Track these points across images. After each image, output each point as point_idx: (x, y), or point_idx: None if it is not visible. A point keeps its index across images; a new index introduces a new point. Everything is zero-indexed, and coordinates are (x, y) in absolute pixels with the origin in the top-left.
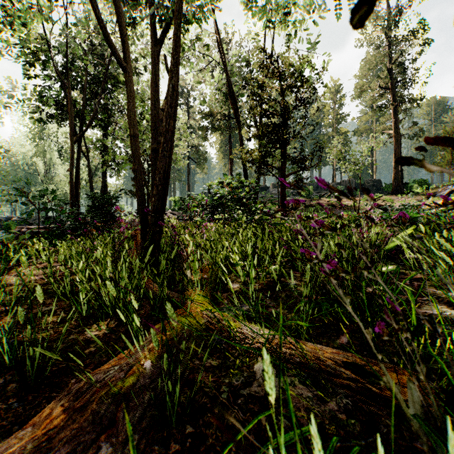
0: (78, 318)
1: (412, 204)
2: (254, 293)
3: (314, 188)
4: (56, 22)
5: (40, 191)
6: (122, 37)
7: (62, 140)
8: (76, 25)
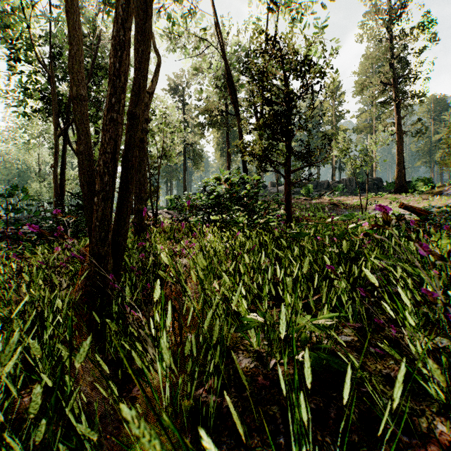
0: None
1: None
2: None
3: (313, 186)
4: (36, 2)
5: (7, 189)
6: None
7: None
8: (59, 7)
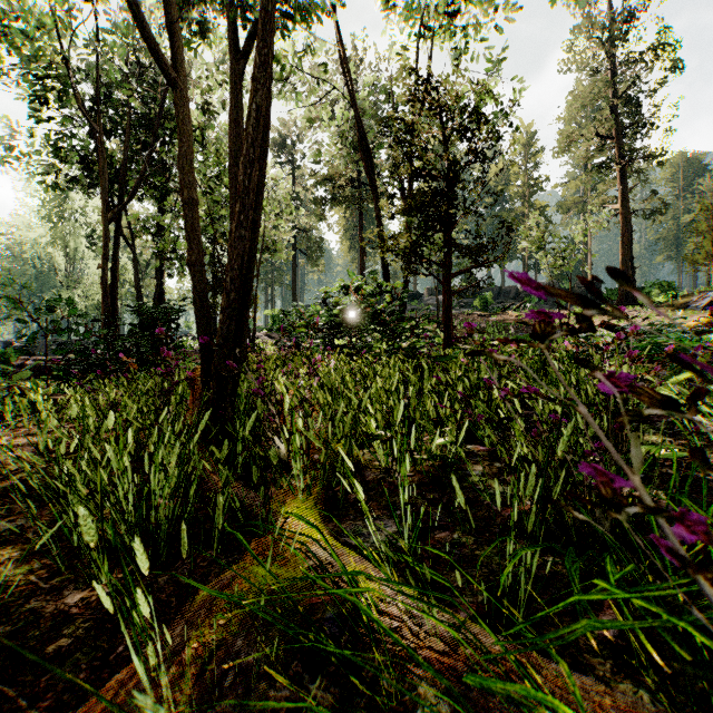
0: (62, 550)
1: (667, 323)
2: (408, 504)
3: (494, 295)
4: (79, 26)
5: (47, 301)
6: (169, 28)
7: (94, 220)
8: (112, 32)
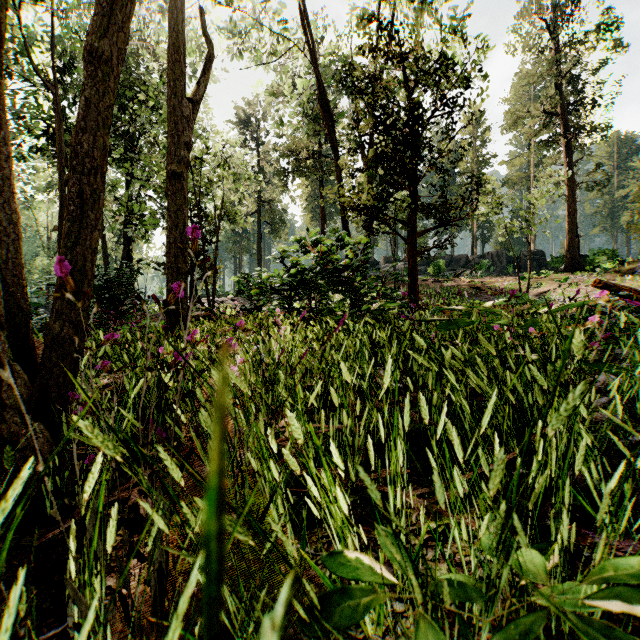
0: None
1: None
2: None
3: (446, 263)
4: None
5: None
6: None
7: None
8: None
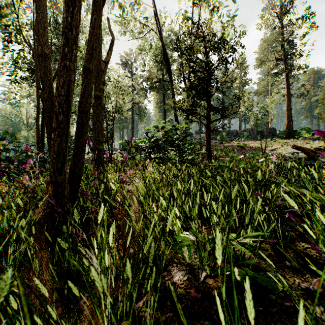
0: None
1: None
2: None
3: (226, 134)
4: None
5: None
6: None
7: None
8: None
